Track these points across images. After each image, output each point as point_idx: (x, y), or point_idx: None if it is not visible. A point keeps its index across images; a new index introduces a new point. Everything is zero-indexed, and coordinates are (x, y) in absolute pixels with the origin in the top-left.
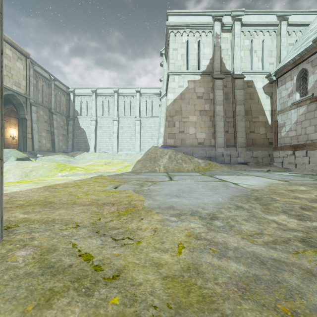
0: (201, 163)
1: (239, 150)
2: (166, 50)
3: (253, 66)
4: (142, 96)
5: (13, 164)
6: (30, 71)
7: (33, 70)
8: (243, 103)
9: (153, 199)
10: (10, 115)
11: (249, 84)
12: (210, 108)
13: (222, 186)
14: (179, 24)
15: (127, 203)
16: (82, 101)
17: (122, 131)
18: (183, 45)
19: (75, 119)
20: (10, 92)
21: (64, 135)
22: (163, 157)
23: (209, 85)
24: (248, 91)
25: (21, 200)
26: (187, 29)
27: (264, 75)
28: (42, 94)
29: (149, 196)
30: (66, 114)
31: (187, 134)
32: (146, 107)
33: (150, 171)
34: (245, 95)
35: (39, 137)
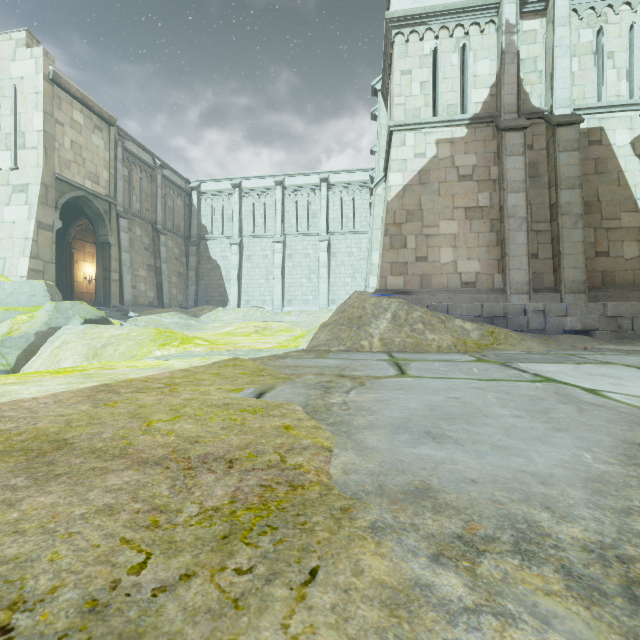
0: (470, 331)
1: (569, 299)
2: (384, 80)
3: (604, 93)
4: (332, 190)
5: (76, 332)
6: (117, 151)
7: (123, 149)
8: (578, 183)
9: (357, 444)
10: (85, 238)
11: (594, 138)
12: (491, 202)
13: (558, 401)
14: (415, 13)
15: (273, 463)
16: (215, 206)
17: (291, 263)
18: (424, 60)
19: (201, 242)
20: (81, 194)
21: (180, 274)
22: (378, 317)
23: (489, 147)
24: (590, 156)
25: (0, 430)
26: (435, 23)
27: (634, 111)
28: (139, 196)
29: (345, 430)
30: (185, 233)
31: (435, 265)
32: (342, 212)
33: (349, 349)
34: (584, 164)
35: (135, 280)
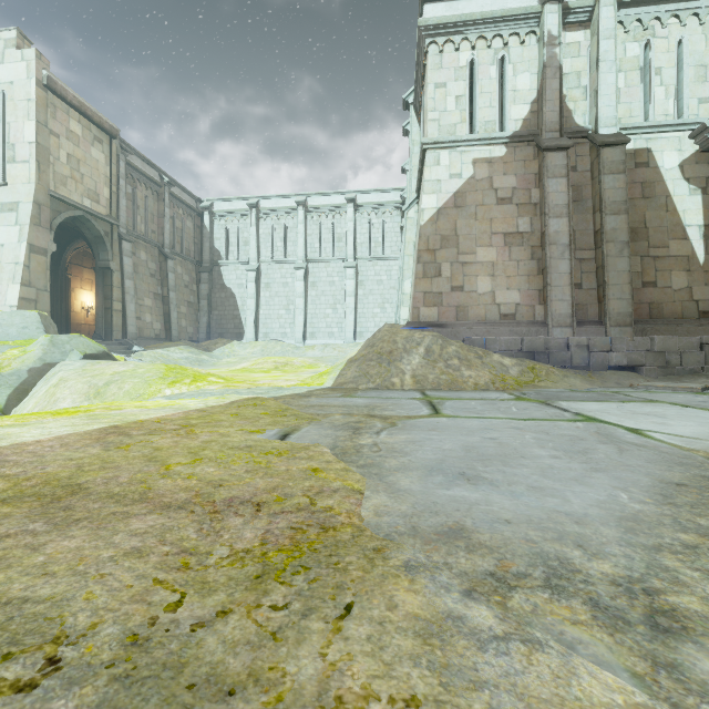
0: (510, 367)
1: (615, 333)
2: (417, 92)
3: (651, 111)
4: (360, 212)
5: (75, 368)
6: (119, 165)
7: (126, 163)
8: (624, 209)
9: (389, 486)
10: (82, 263)
11: (641, 160)
12: (531, 227)
13: (599, 441)
14: (450, 21)
15: (302, 506)
16: (230, 228)
17: (314, 292)
18: (460, 73)
19: (214, 268)
20: (78, 213)
21: (190, 304)
22: (411, 352)
23: (530, 168)
24: (637, 179)
25: (6, 475)
26: (471, 32)
27: (683, 131)
28: (145, 216)
29: (376, 472)
30: (196, 257)
31: (472, 295)
32: (370, 236)
33: (379, 387)
34: (630, 188)
35: (139, 310)
